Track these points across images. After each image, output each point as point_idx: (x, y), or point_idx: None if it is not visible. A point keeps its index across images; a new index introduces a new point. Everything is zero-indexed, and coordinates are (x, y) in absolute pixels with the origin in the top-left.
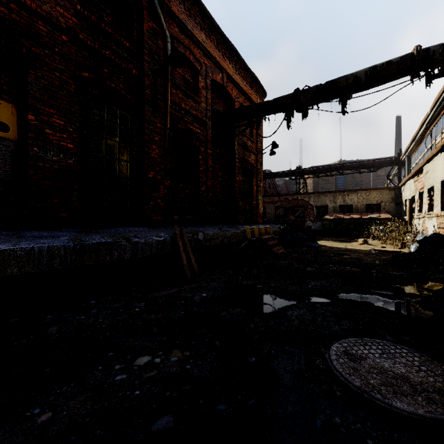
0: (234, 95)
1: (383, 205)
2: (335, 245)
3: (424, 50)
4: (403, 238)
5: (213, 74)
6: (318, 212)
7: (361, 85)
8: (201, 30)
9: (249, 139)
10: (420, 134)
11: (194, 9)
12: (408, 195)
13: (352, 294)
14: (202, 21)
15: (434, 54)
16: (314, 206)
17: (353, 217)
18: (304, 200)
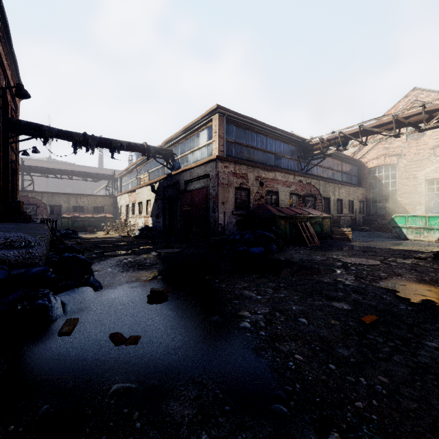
0: (9, 99)
1: (106, 208)
2: (90, 236)
3: (148, 146)
4: (127, 229)
5: (2, 81)
6: (52, 211)
7: (124, 150)
8: (0, 42)
9: (13, 140)
10: (131, 168)
11: (1, 26)
12: (123, 203)
13: (142, 247)
14: (2, 36)
15: (151, 149)
16: (48, 205)
17: (88, 216)
18: (36, 199)
